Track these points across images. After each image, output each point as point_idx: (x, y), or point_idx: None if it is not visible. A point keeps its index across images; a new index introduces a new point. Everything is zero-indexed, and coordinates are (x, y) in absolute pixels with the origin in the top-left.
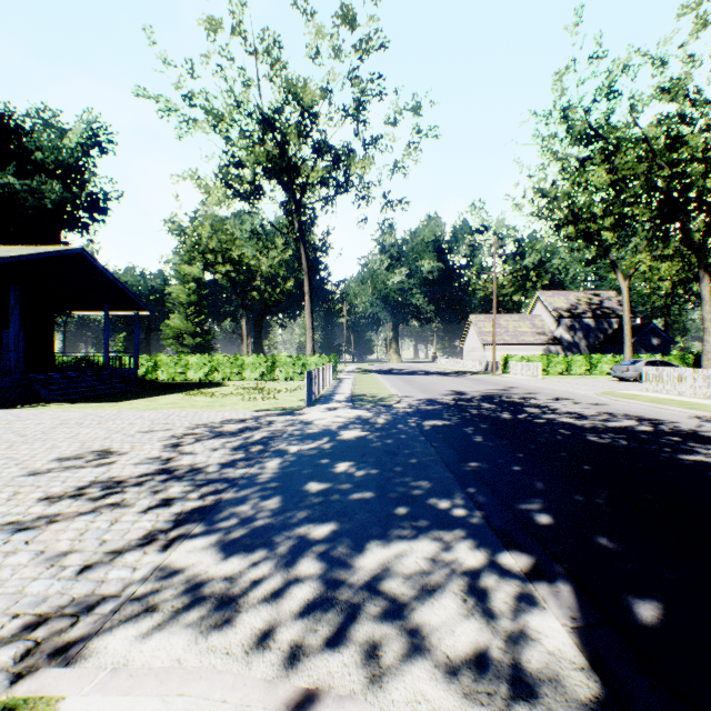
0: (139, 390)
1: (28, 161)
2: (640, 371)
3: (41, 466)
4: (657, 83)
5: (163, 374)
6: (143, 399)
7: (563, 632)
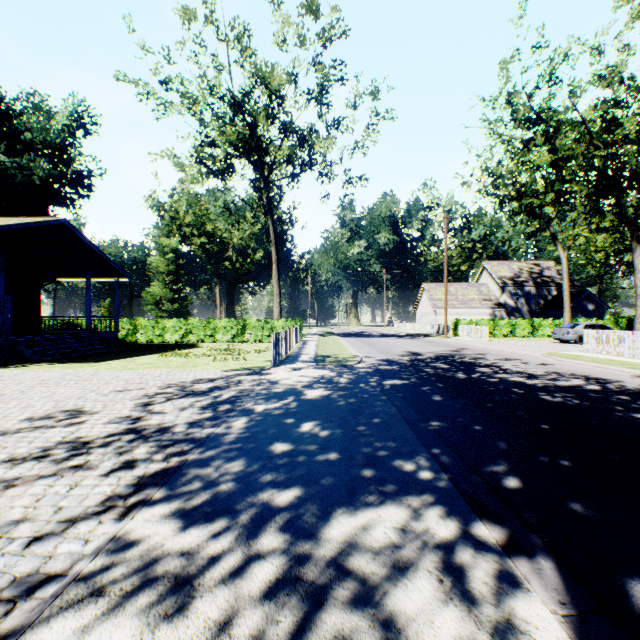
0: (119, 351)
1: (18, 141)
2: (579, 334)
3: (12, 425)
4: (594, 71)
5: (142, 337)
6: (122, 359)
7: (555, 622)
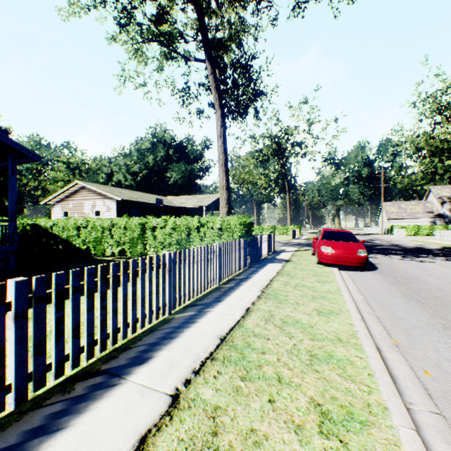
0: None
1: (188, 158)
2: None
3: None
4: None
5: None
6: None
7: None
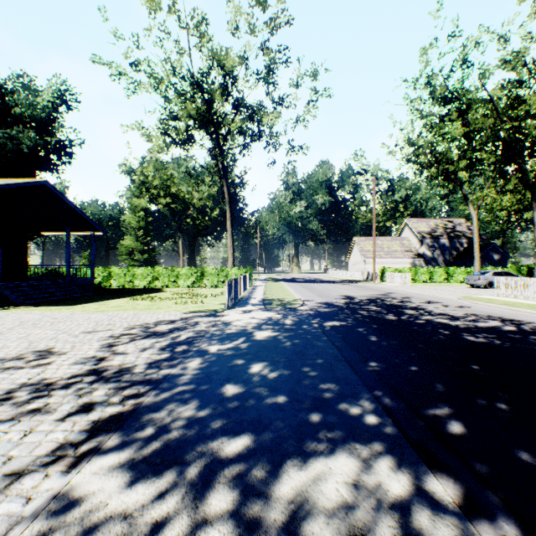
0: (94, 295)
1: (9, 115)
2: (489, 280)
3: None
4: (501, 56)
5: (115, 283)
6: (95, 303)
7: None
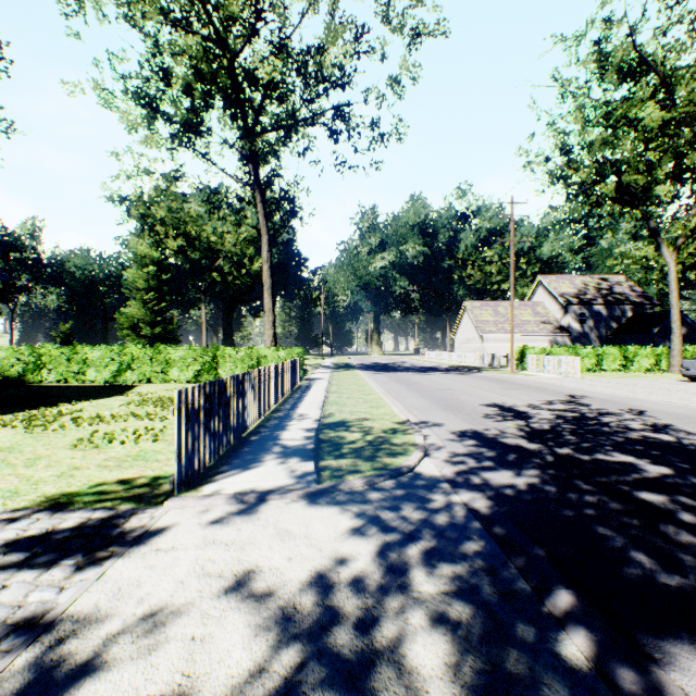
0: None
1: None
2: None
3: None
4: None
5: (50, 374)
6: None
7: None
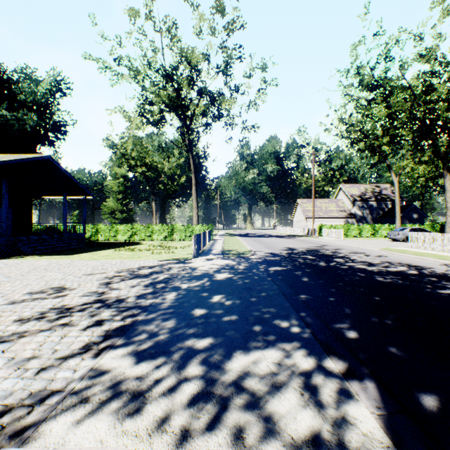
0: (86, 247)
1: (15, 101)
2: (406, 235)
3: (18, 297)
4: (417, 51)
5: (102, 237)
6: (88, 253)
7: (372, 418)
